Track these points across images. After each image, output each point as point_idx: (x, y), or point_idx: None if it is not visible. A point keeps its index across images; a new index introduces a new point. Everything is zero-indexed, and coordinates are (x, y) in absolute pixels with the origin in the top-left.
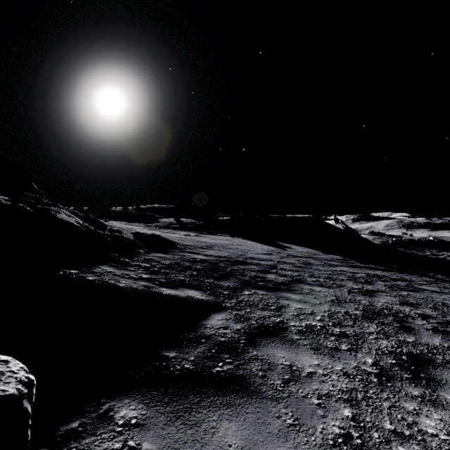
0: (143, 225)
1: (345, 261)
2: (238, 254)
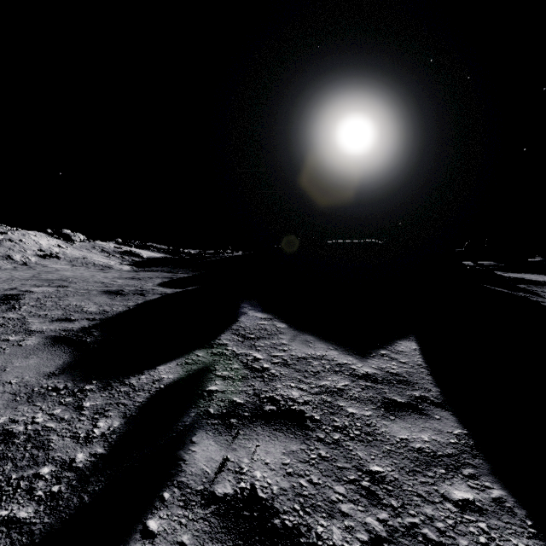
0: None
1: None
2: None
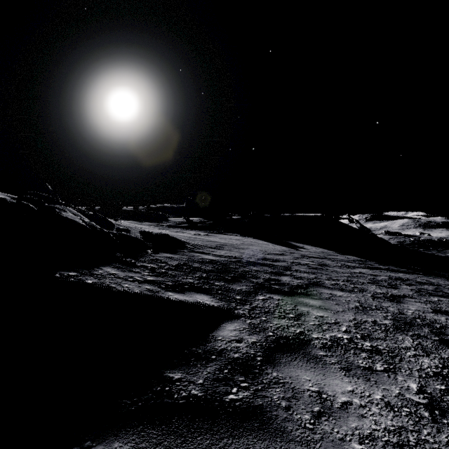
0: (152, 224)
1: (363, 262)
2: (249, 254)
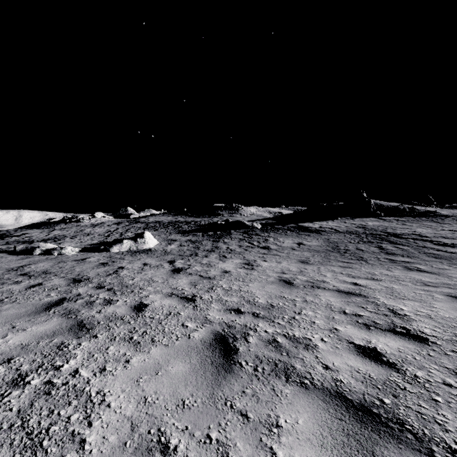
0: None
1: None
2: None
